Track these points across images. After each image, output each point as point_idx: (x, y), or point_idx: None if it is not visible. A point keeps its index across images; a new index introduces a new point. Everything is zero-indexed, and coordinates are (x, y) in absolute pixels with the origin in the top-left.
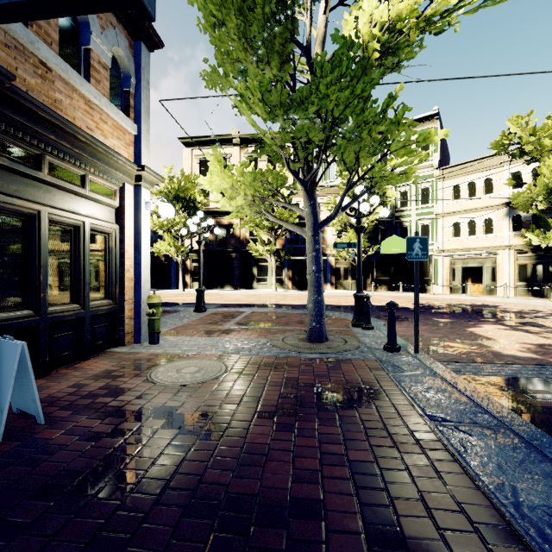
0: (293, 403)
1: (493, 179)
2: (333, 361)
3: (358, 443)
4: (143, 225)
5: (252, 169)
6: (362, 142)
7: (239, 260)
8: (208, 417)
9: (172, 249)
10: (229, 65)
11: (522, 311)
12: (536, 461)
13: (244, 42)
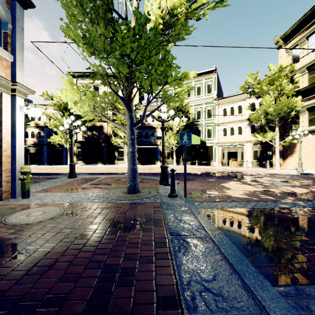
0: (94, 230)
1: (242, 106)
2: (135, 204)
3: (119, 253)
4: (18, 121)
5: (93, 89)
6: (152, 76)
7: (106, 147)
8: (29, 243)
9: (63, 140)
10: (76, 23)
11: (252, 174)
12: (214, 254)
13: (82, 9)
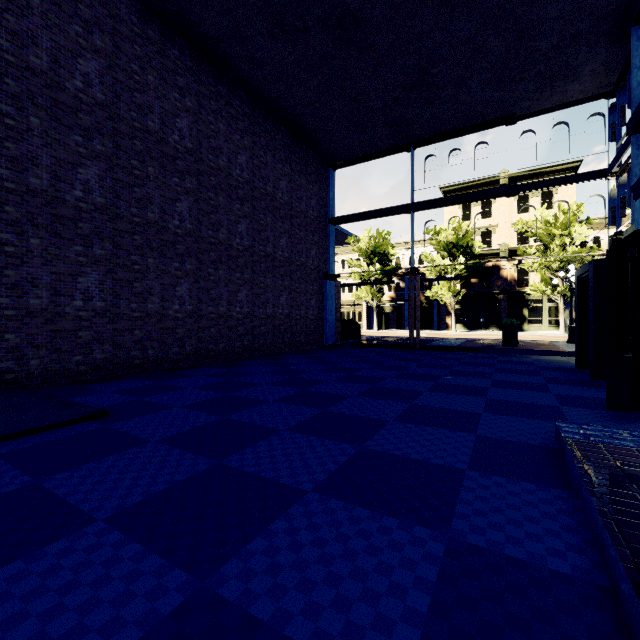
0: None
1: None
2: None
3: None
4: None
5: None
6: None
7: (506, 302)
8: None
9: (450, 293)
10: None
11: None
12: None
13: None
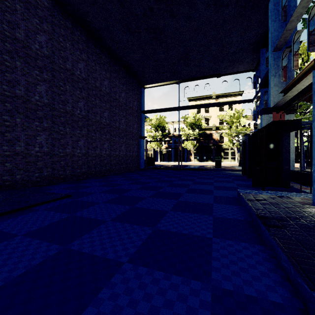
0: None
1: None
2: None
3: None
4: None
5: None
6: None
7: (215, 149)
8: None
9: (192, 145)
10: None
11: None
12: None
13: None
